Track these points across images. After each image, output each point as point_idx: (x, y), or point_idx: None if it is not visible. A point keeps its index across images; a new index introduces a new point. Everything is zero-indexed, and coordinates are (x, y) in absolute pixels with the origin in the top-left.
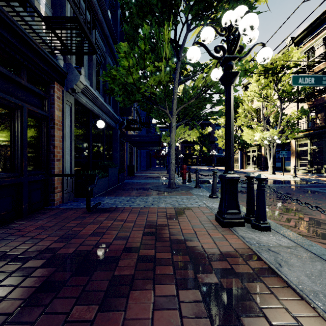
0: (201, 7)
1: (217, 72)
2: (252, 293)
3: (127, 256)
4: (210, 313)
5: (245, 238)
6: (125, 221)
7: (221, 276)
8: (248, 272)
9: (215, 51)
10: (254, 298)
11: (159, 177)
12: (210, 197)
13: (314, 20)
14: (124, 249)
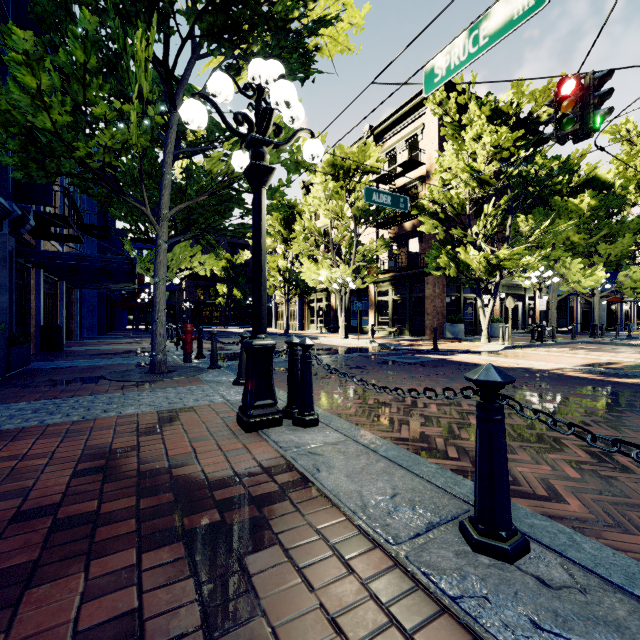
0: (219, 22)
1: (243, 158)
2: (272, 519)
3: (24, 529)
4: (198, 570)
5: (279, 442)
6: (22, 459)
7: (229, 510)
8: (273, 492)
9: (236, 121)
10: (272, 525)
11: (131, 351)
12: (236, 384)
13: (396, 110)
14: (14, 518)
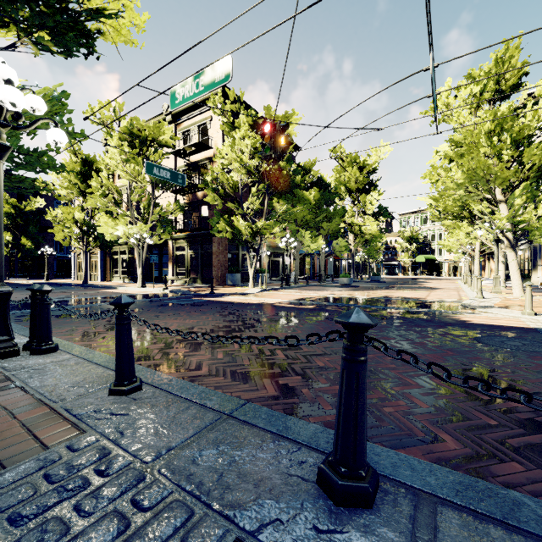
0: None
1: None
2: None
3: None
4: None
5: (7, 367)
6: None
7: None
8: None
9: None
10: None
11: None
12: None
13: None
14: None
